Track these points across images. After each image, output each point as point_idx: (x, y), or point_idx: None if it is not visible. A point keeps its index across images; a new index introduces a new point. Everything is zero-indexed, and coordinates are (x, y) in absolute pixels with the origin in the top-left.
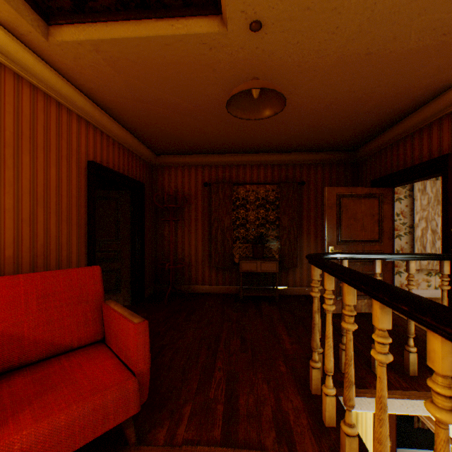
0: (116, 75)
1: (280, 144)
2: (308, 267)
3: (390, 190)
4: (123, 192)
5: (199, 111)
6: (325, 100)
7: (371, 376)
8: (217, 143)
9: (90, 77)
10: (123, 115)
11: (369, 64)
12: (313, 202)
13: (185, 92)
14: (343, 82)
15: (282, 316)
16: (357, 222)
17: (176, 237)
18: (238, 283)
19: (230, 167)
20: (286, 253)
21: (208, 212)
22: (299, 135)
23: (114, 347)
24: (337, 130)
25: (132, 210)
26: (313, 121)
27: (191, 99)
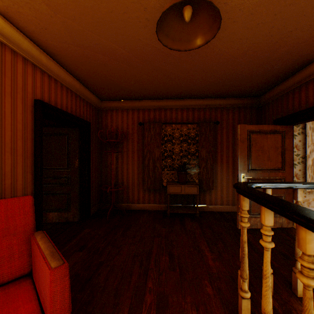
0: (52, 14)
1: (199, 90)
2: (222, 189)
3: (291, 127)
4: (72, 129)
5: (133, 57)
6: (244, 45)
7: (295, 300)
8: (149, 89)
9: (29, 17)
10: (68, 61)
11: (293, 1)
12: (225, 138)
13: (119, 35)
14: (264, 24)
15: (203, 232)
16: (264, 153)
17: (117, 166)
18: (166, 202)
19: (160, 110)
20: (204, 179)
21: (142, 146)
22: (217, 82)
23: (37, 286)
24: (249, 77)
25: (80, 143)
26: (230, 68)
27: (125, 44)
